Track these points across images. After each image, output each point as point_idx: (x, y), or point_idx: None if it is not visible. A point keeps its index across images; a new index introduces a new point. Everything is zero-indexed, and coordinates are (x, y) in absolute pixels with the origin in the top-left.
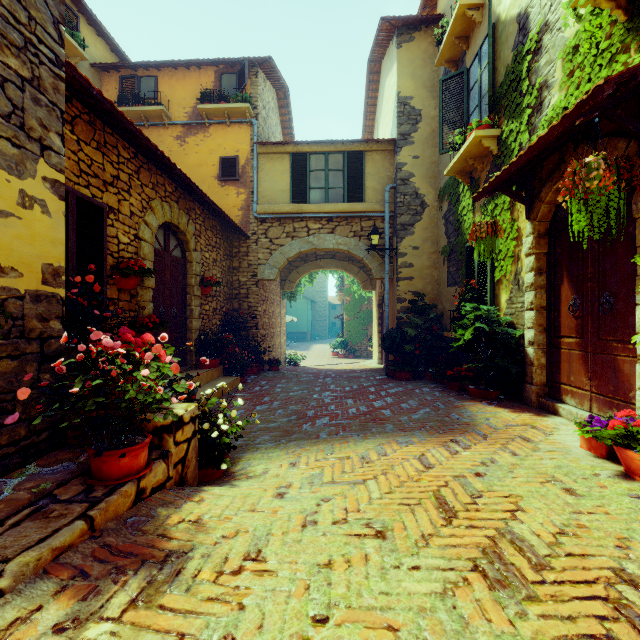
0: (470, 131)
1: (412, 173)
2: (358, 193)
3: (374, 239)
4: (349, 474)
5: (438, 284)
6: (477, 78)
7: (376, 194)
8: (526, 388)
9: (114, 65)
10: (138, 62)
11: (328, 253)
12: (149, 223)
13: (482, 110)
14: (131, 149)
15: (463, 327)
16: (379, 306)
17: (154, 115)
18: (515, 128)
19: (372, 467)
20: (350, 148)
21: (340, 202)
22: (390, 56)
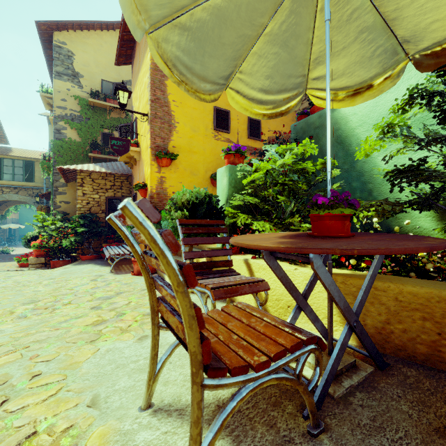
0: None
1: None
2: (31, 178)
3: (37, 199)
4: None
5: None
6: None
7: (41, 179)
8: None
9: None
10: None
11: None
12: None
13: None
14: None
15: None
16: None
17: None
18: None
19: None
20: (26, 159)
21: (21, 181)
22: None
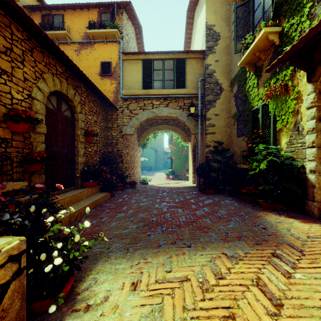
0: (258, 32)
1: (214, 70)
2: (182, 83)
3: (192, 109)
4: (192, 314)
5: (230, 136)
6: (261, 1)
7: (193, 84)
8: (308, 204)
9: (37, 6)
10: (51, 4)
11: (164, 121)
12: (41, 88)
13: (265, 20)
14: (25, 33)
15: (256, 161)
16: (193, 151)
17: (61, 37)
18: (295, 22)
19: (214, 300)
20: (177, 56)
21: (171, 88)
22: (200, 4)
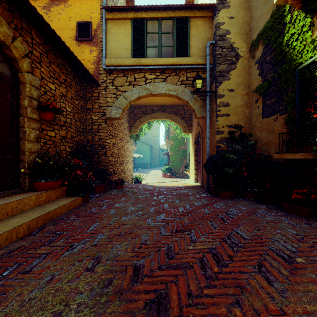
0: None
1: (228, 30)
2: (184, 50)
3: (198, 83)
4: None
5: (249, 119)
6: None
7: (198, 51)
8: None
9: None
10: None
11: (160, 108)
12: None
13: None
14: None
15: None
16: (195, 143)
17: None
18: None
19: None
20: (178, 14)
21: (170, 57)
22: None
